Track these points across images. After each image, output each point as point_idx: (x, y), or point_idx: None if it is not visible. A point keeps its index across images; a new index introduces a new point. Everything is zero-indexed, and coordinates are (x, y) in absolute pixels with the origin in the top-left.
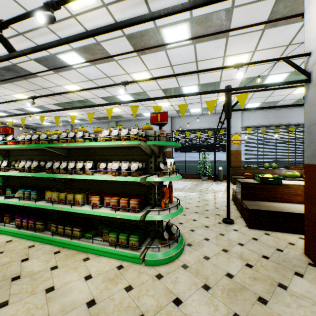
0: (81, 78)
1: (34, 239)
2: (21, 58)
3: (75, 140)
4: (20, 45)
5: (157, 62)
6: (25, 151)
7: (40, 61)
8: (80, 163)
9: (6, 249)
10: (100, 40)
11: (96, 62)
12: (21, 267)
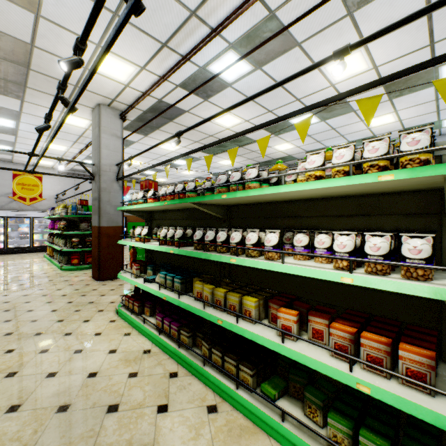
0: (238, 99)
1: (178, 359)
2: (166, 88)
3: (242, 188)
4: (165, 65)
5: (392, 17)
6: (168, 212)
7: (186, 86)
8: (252, 233)
9: (141, 369)
10: (276, 5)
11: (264, 60)
12: (156, 429)
